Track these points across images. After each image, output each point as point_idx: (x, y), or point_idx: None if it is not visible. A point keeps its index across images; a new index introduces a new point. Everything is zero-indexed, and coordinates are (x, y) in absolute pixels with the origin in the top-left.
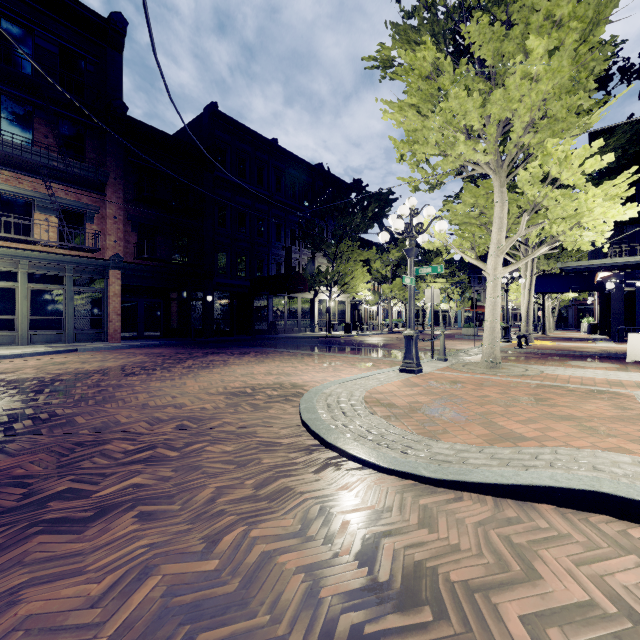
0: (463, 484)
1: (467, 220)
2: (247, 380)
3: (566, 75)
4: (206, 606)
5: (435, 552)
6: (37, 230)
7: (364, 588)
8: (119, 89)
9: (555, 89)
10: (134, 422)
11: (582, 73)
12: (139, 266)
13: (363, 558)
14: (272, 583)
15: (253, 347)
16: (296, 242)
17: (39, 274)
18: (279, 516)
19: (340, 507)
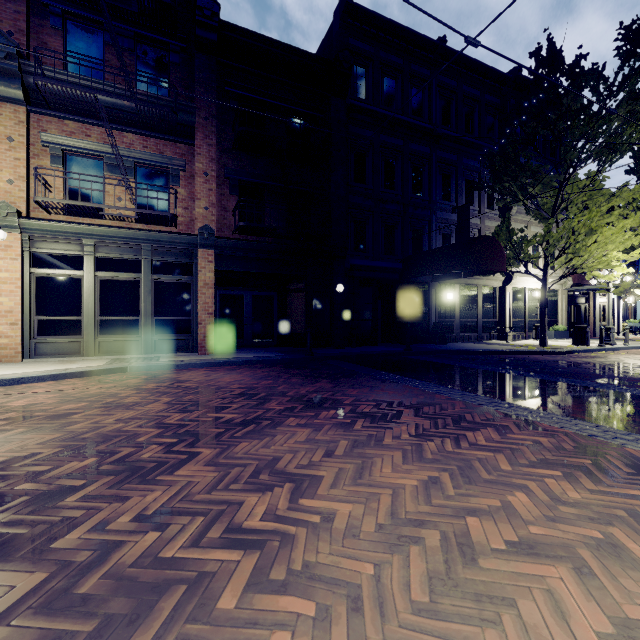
0: None
1: None
2: None
3: None
4: None
5: None
6: (108, 199)
7: None
8: None
9: None
10: None
11: None
12: (237, 242)
13: None
14: None
15: (407, 379)
16: (474, 200)
17: (110, 259)
18: None
19: None
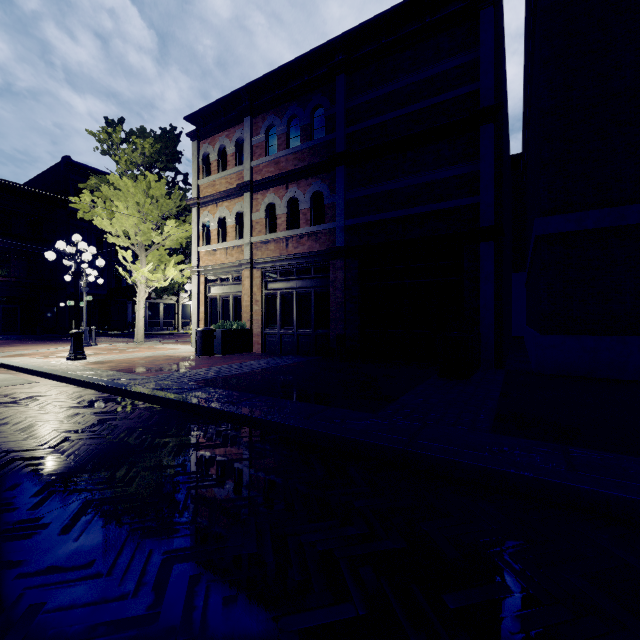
0: None
1: None
2: None
3: (138, 216)
4: None
5: None
6: None
7: None
8: None
9: (137, 221)
10: None
11: (152, 213)
12: None
13: None
14: None
15: None
16: None
17: None
18: None
19: None
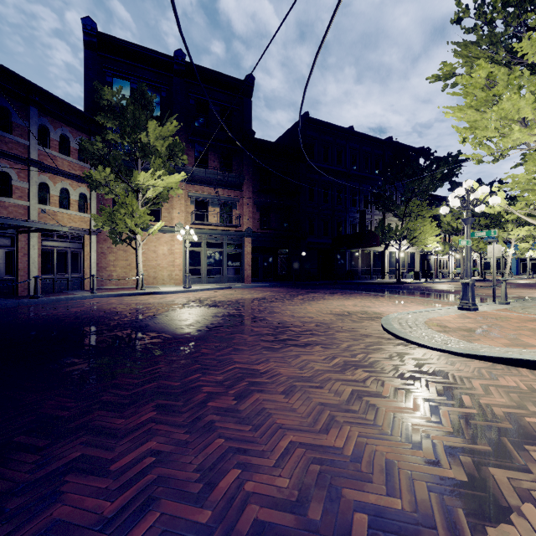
0: (476, 356)
1: (528, 187)
2: (342, 308)
3: None
4: (358, 365)
5: (450, 369)
6: (210, 217)
7: (416, 371)
8: (250, 122)
9: None
10: (294, 322)
11: None
12: (261, 234)
13: (416, 366)
14: (380, 365)
15: (337, 289)
16: (368, 205)
17: (211, 242)
18: (379, 354)
19: (407, 355)
